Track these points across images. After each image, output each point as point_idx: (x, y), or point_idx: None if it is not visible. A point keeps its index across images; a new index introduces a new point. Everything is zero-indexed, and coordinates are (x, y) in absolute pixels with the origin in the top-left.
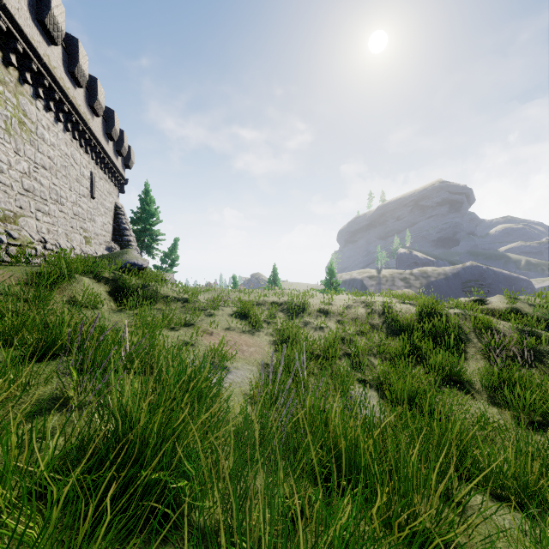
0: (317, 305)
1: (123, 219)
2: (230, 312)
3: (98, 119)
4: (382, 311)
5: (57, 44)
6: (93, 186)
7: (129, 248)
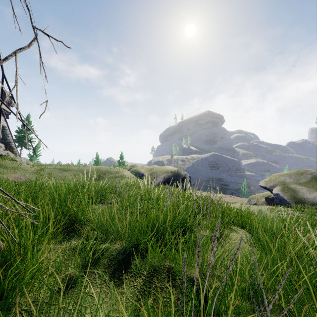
0: (77, 169)
1: (7, 131)
2: (33, 171)
3: None
4: (96, 170)
5: None
6: None
7: (10, 145)
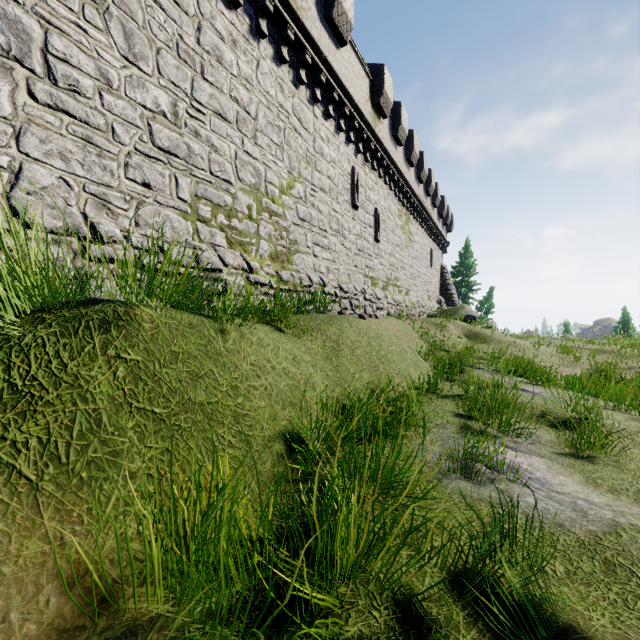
0: None
1: (447, 276)
2: (550, 353)
3: (435, 209)
4: None
5: (423, 183)
6: (431, 258)
7: (451, 300)
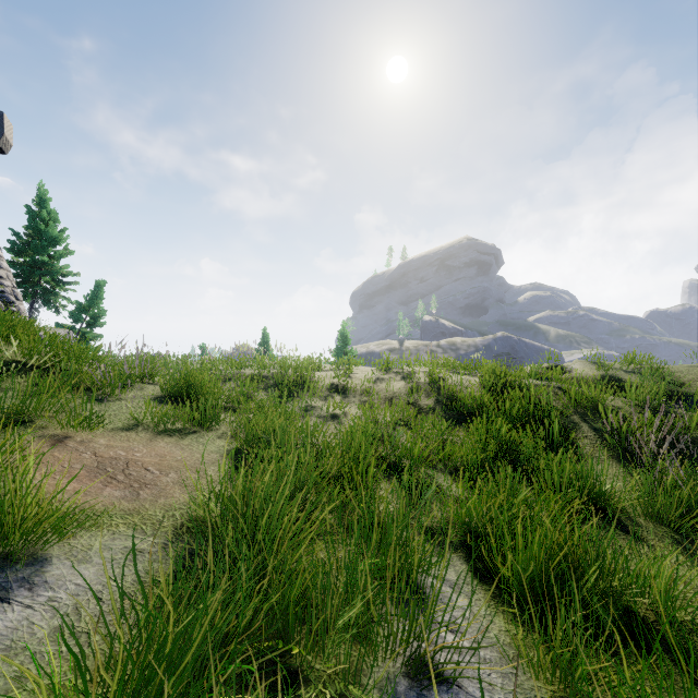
0: (327, 379)
1: None
2: (156, 393)
3: None
4: (430, 386)
5: None
6: None
7: None
